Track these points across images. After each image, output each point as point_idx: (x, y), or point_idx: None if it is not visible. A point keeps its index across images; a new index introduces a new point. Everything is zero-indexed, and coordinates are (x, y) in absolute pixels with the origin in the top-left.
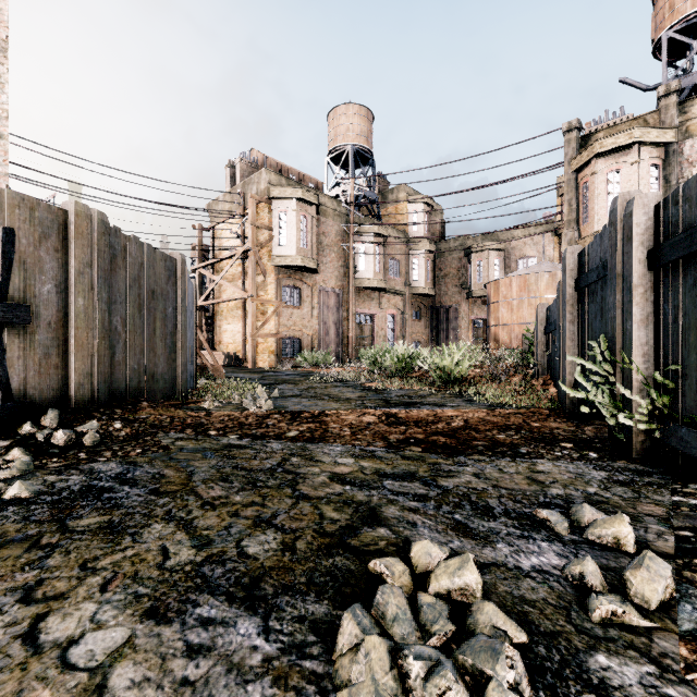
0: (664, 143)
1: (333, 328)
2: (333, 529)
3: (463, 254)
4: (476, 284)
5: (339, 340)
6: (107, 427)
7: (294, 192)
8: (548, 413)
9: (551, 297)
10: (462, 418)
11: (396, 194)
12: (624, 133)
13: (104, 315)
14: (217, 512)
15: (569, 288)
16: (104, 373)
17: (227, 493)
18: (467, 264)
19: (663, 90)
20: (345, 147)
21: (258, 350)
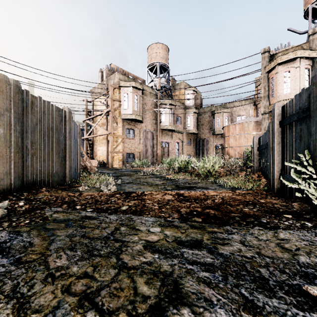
0: (312, 57)
1: (150, 148)
2: (144, 311)
3: (211, 114)
4: (217, 128)
5: (152, 154)
6: (14, 205)
7: (131, 83)
8: (265, 193)
9: (255, 133)
10: (220, 197)
11: (179, 86)
12: (292, 52)
13: (17, 139)
14: (53, 286)
15: (276, 125)
16: (17, 172)
17: (68, 263)
18: (213, 118)
19: (311, 32)
20: (155, 63)
21: (114, 159)
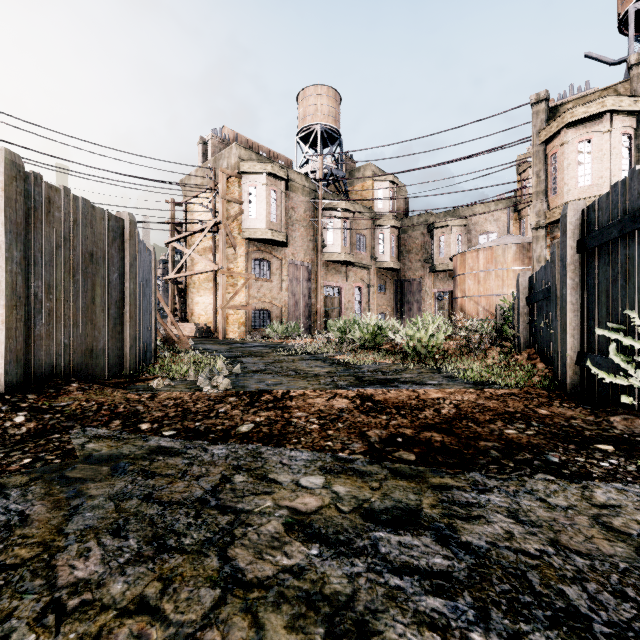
0: (637, 111)
1: (302, 300)
2: None
3: (426, 230)
4: (439, 259)
5: (308, 312)
6: (2, 422)
7: (264, 166)
8: (547, 394)
9: (518, 269)
10: (451, 402)
11: (363, 172)
12: (596, 102)
13: (15, 278)
14: None
15: (570, 250)
16: (15, 349)
17: (104, 571)
18: (430, 239)
19: (635, 59)
20: (314, 127)
21: (229, 321)
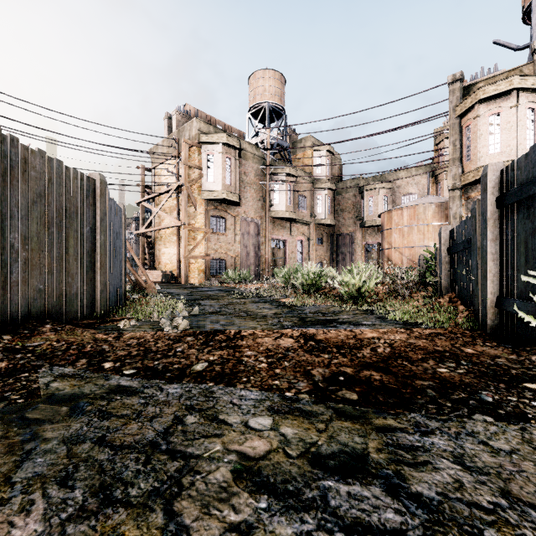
0: None
1: (253, 251)
2: None
3: (357, 192)
4: (368, 216)
5: (257, 261)
6: None
7: (220, 137)
8: (470, 334)
9: (437, 224)
10: (385, 341)
11: (304, 143)
12: (505, 80)
13: None
14: None
15: (490, 205)
16: None
17: (42, 530)
18: (361, 200)
19: None
20: (263, 104)
21: (190, 269)
